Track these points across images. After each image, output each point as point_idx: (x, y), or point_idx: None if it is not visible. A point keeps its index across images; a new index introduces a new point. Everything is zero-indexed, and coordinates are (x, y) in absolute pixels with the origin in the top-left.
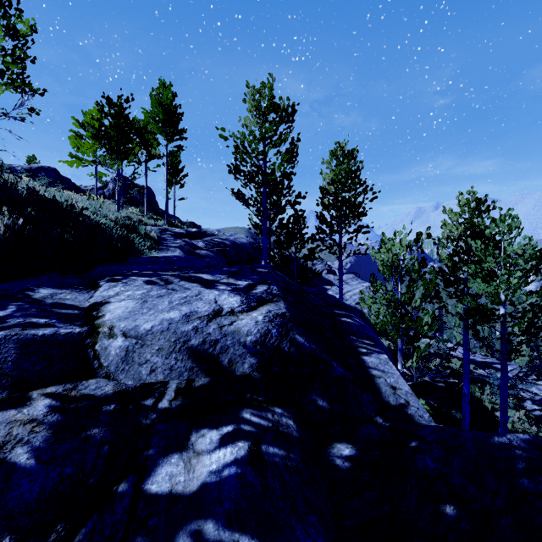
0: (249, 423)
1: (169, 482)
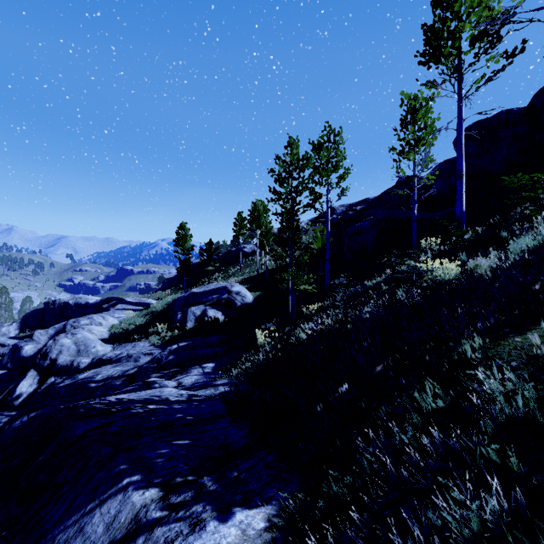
0: None
1: None
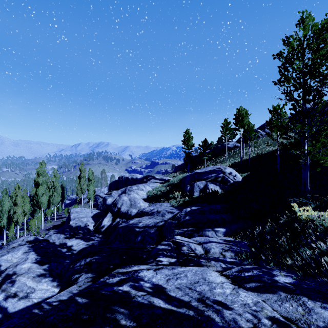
0: (154, 262)
1: (172, 259)
